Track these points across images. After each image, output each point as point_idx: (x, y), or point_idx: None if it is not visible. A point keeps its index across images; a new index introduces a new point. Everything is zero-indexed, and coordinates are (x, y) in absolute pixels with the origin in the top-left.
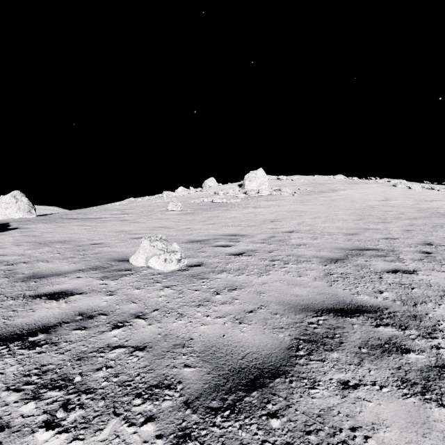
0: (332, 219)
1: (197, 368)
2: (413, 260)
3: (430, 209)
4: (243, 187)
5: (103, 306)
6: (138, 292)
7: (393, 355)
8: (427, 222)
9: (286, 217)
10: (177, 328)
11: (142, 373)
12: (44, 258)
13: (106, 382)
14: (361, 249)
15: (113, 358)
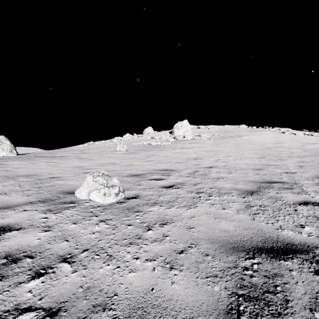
0: (241, 157)
1: None
2: (316, 192)
3: (312, 150)
4: (173, 133)
5: (33, 246)
6: (73, 227)
7: None
8: (313, 160)
9: (206, 155)
10: (103, 277)
11: None
12: (5, 190)
13: None
14: (270, 182)
15: None
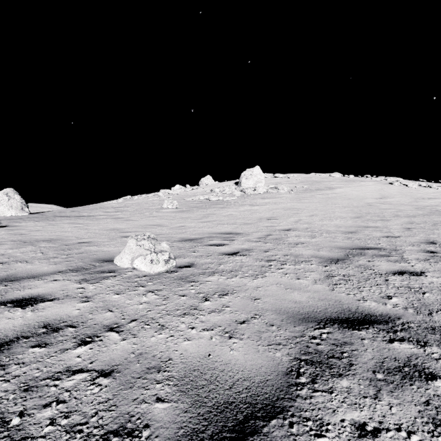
0: (330, 217)
1: (171, 404)
2: (418, 260)
3: (428, 207)
4: (240, 185)
5: (73, 316)
6: (117, 298)
7: (416, 383)
8: (427, 220)
9: (283, 215)
10: (155, 344)
11: (101, 410)
12: (25, 258)
13: (50, 427)
14: (362, 249)
15: (69, 388)
